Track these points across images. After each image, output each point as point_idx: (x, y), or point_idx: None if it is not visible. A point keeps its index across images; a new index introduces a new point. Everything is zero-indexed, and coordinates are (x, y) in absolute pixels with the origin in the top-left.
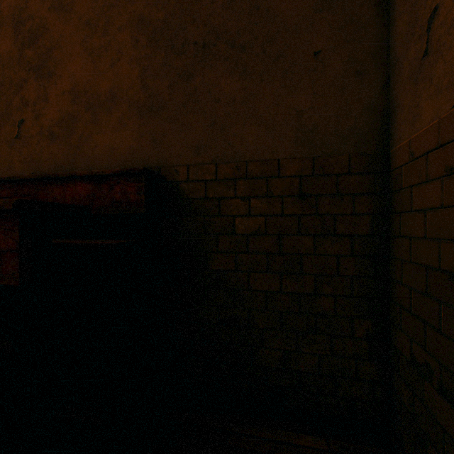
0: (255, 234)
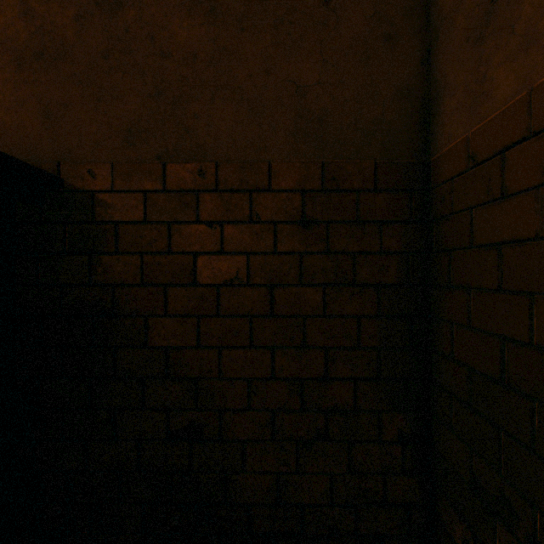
0: (230, 284)
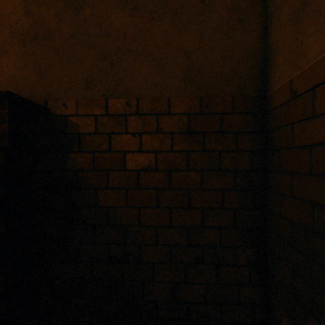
0: (145, 170)
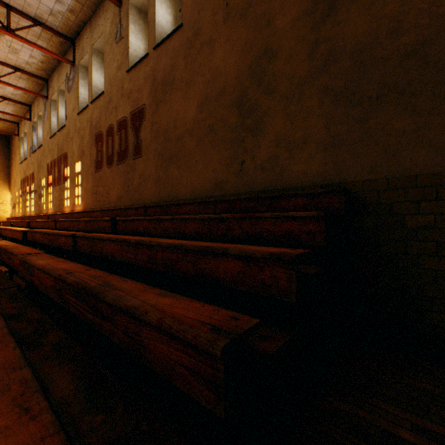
0: (423, 228)
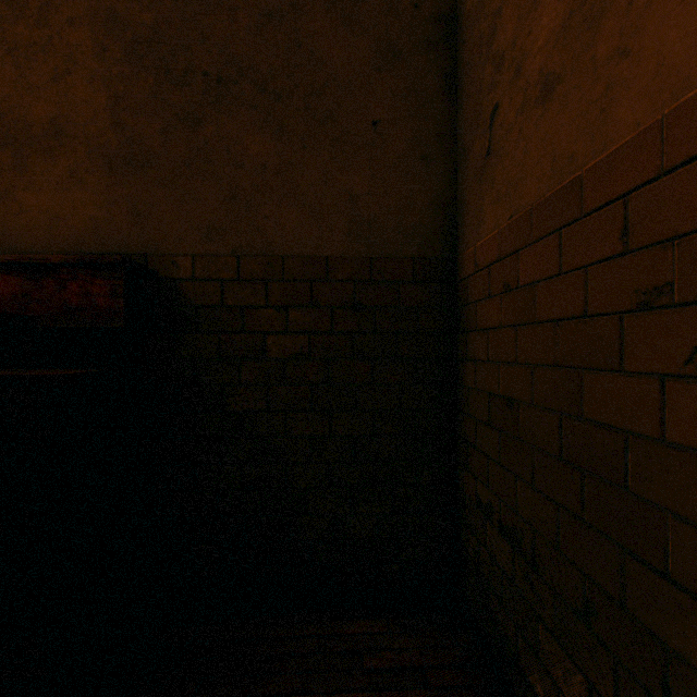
0: (295, 358)
